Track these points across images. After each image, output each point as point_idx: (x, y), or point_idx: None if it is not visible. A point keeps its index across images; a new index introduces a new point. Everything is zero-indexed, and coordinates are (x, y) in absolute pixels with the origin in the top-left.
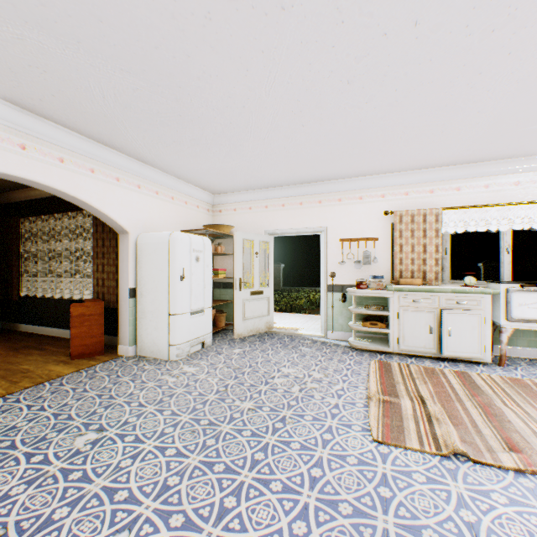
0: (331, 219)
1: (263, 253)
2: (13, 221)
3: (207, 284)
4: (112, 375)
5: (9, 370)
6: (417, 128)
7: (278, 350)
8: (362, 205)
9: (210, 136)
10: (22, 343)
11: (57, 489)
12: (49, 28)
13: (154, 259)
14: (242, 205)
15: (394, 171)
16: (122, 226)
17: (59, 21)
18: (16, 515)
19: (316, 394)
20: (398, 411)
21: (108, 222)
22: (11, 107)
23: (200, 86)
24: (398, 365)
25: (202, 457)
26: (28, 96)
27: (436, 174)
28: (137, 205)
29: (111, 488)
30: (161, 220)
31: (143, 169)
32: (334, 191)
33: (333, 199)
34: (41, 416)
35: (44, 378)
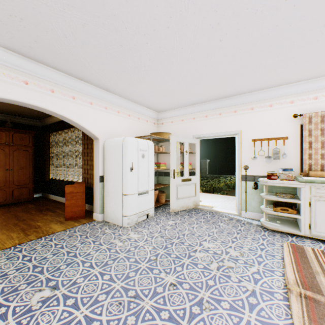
0: (244, 124)
1: (191, 152)
2: (46, 135)
3: (150, 174)
4: (83, 235)
5: (29, 225)
6: None
7: (201, 224)
8: (272, 111)
9: (146, 62)
10: (46, 206)
11: None
12: None
13: (114, 156)
14: (176, 118)
15: (304, 79)
16: (94, 134)
17: None
18: None
19: (233, 275)
20: None
21: (86, 132)
22: (16, 56)
23: (129, 10)
24: (312, 250)
25: None
26: (22, 45)
27: None
28: (104, 121)
29: None
30: (121, 130)
31: (108, 96)
32: (247, 102)
33: (246, 108)
34: (25, 267)
35: (44, 234)
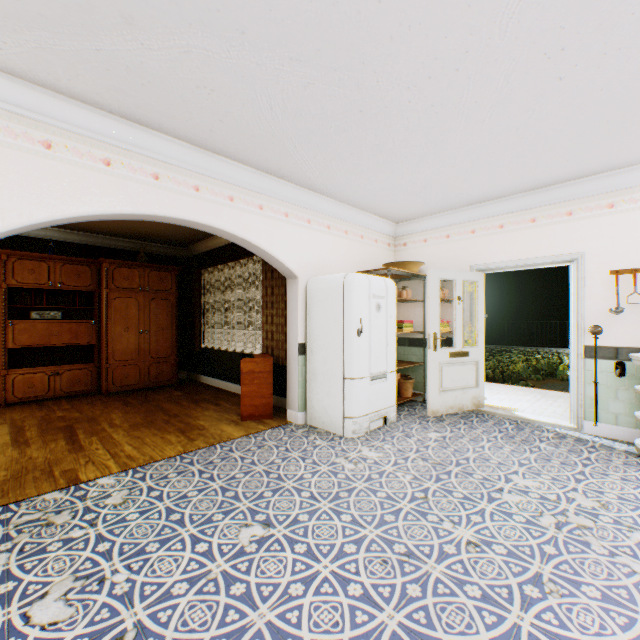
0: (591, 239)
1: (466, 298)
2: (196, 273)
3: (390, 341)
4: (280, 447)
5: (188, 424)
6: None
7: (497, 442)
8: None
9: (398, 135)
10: (201, 395)
11: (217, 604)
12: (212, 23)
13: (326, 308)
14: (434, 233)
15: None
16: (290, 269)
17: (221, 8)
18: (173, 629)
19: (594, 542)
20: None
21: (276, 266)
22: (185, 147)
23: (392, 51)
24: None
25: (403, 618)
26: (199, 129)
27: None
28: (306, 244)
29: (277, 629)
30: (333, 260)
31: (312, 199)
32: (598, 193)
33: (596, 205)
34: (209, 488)
35: (216, 439)
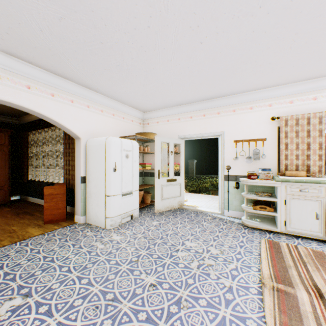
0: (227, 125)
1: (176, 152)
2: (25, 134)
3: (135, 174)
4: (62, 239)
5: (3, 230)
6: (308, 34)
7: (185, 224)
8: (252, 114)
9: (129, 61)
10: (24, 210)
11: None
12: None
13: (96, 156)
14: (162, 118)
15: (280, 84)
16: (75, 133)
17: None
18: None
19: (212, 273)
20: (295, 306)
21: (67, 131)
22: None
23: (108, 6)
24: (286, 246)
25: None
26: None
27: (320, 83)
28: (86, 119)
29: None
30: (105, 129)
31: (90, 94)
32: (229, 104)
33: (228, 110)
34: None
35: (19, 238)
